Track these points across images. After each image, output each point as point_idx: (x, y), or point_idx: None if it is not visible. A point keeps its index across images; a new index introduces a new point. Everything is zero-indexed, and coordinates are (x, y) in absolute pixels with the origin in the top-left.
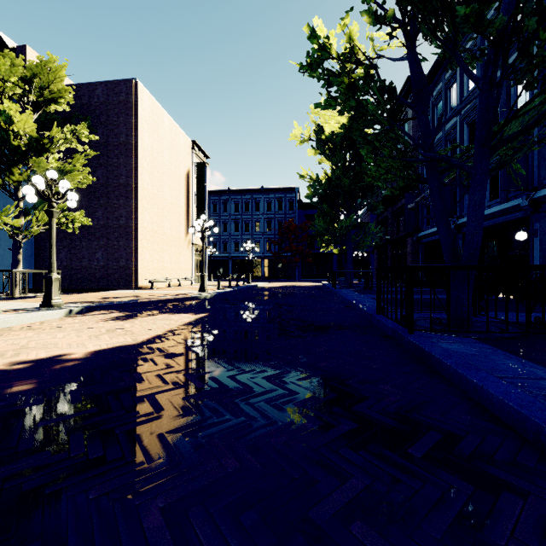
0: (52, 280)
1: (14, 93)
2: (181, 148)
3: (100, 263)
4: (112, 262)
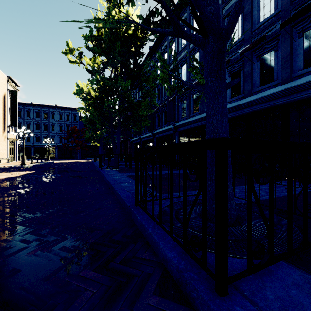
0: None
1: None
2: None
3: None
4: None
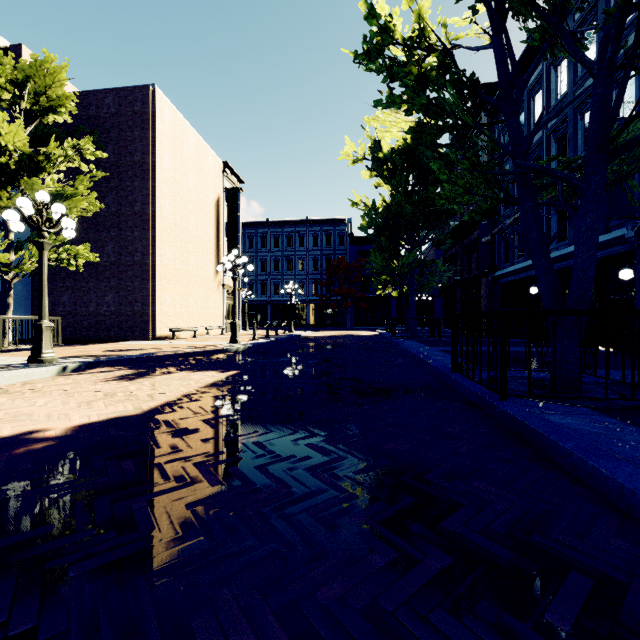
0: (42, 329)
1: (3, 99)
2: (209, 170)
3: (110, 308)
4: (125, 307)
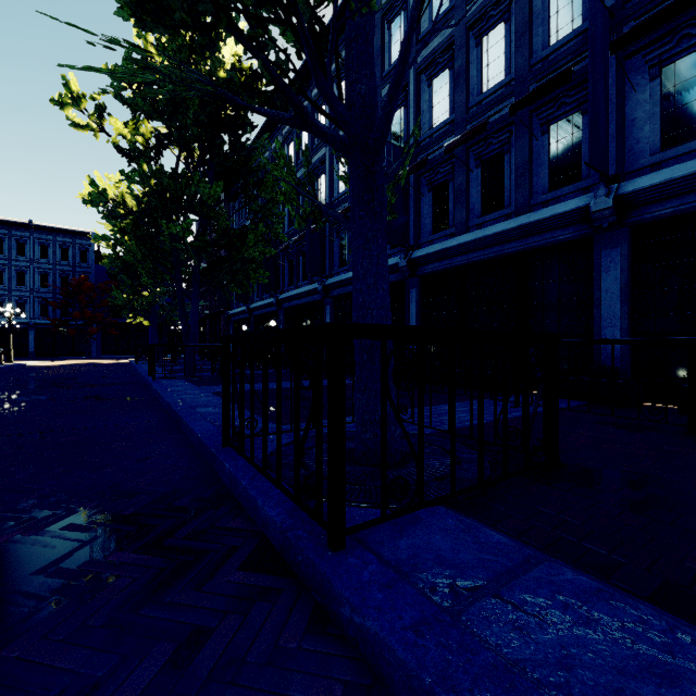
0: None
1: None
2: None
3: None
4: None
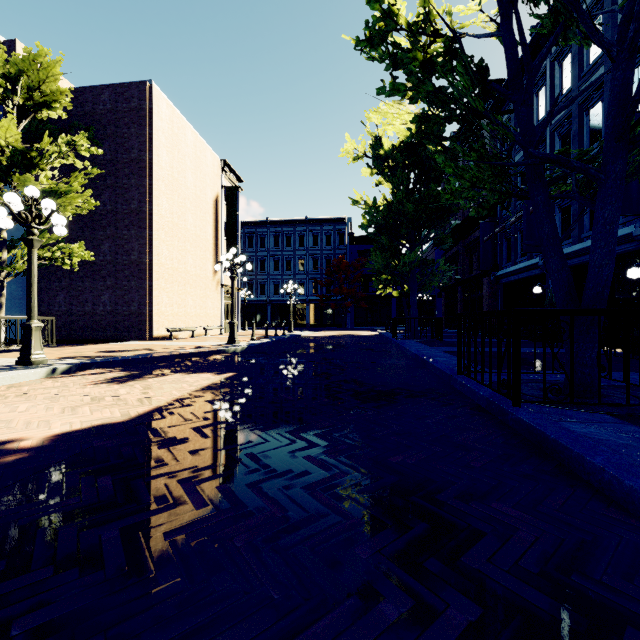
0: (32, 329)
1: None
2: (208, 169)
3: (106, 307)
4: (121, 306)
